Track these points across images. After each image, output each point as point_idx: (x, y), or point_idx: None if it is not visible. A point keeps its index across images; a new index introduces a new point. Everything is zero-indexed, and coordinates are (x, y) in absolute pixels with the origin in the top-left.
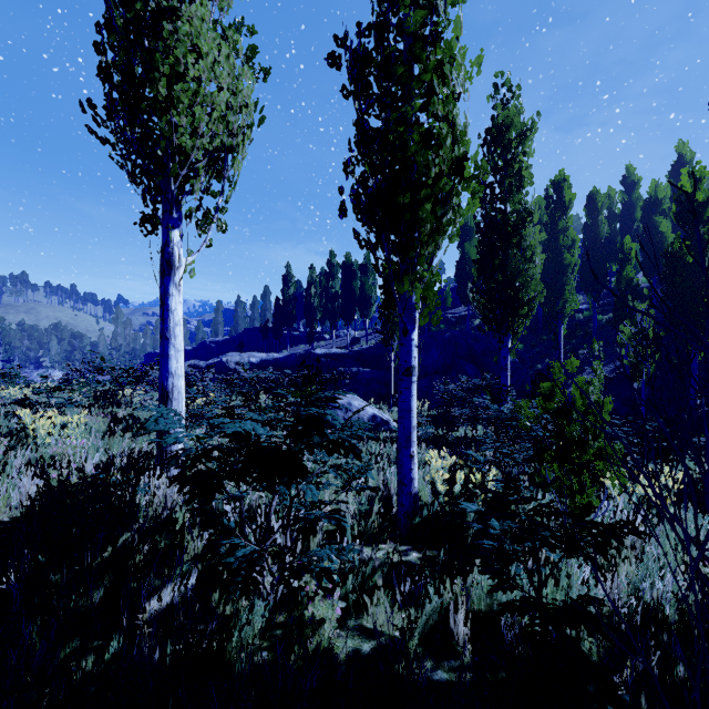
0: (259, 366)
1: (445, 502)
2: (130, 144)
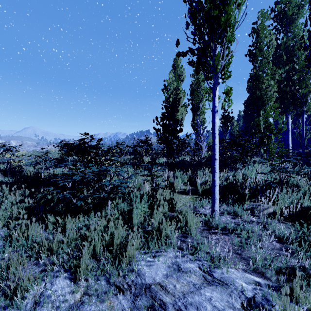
0: None
1: None
2: None
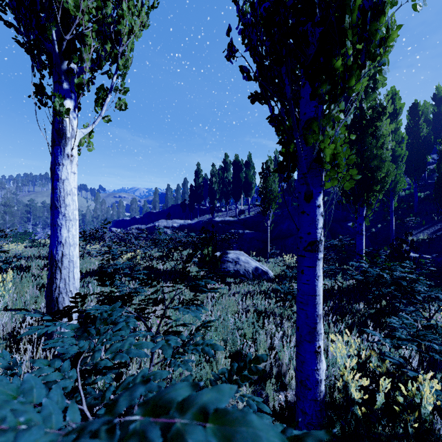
0: (179, 228)
1: (362, 414)
2: (16, 11)
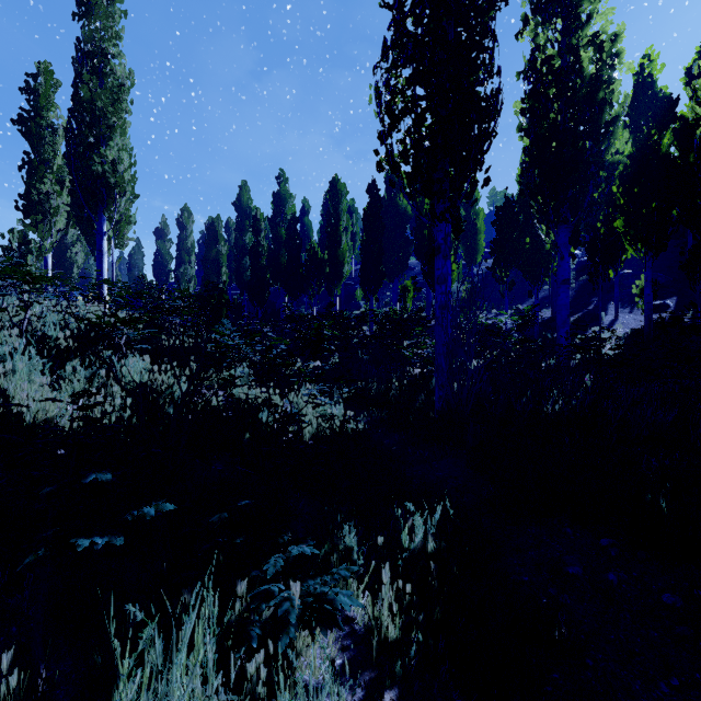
0: None
1: None
2: None
